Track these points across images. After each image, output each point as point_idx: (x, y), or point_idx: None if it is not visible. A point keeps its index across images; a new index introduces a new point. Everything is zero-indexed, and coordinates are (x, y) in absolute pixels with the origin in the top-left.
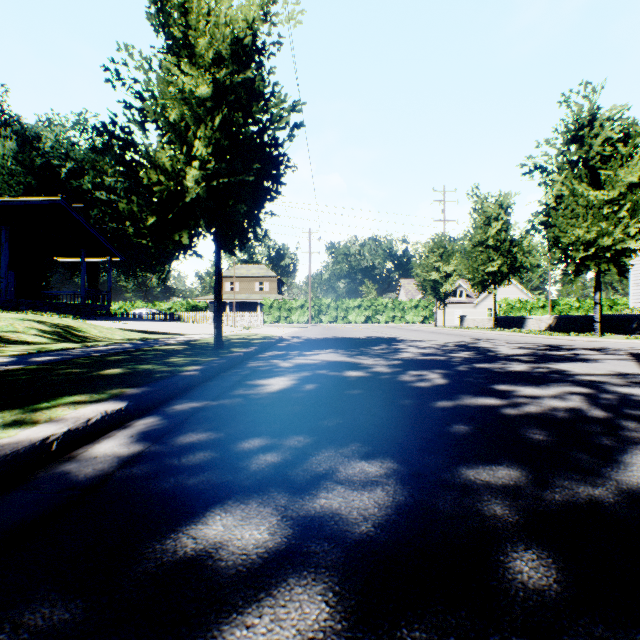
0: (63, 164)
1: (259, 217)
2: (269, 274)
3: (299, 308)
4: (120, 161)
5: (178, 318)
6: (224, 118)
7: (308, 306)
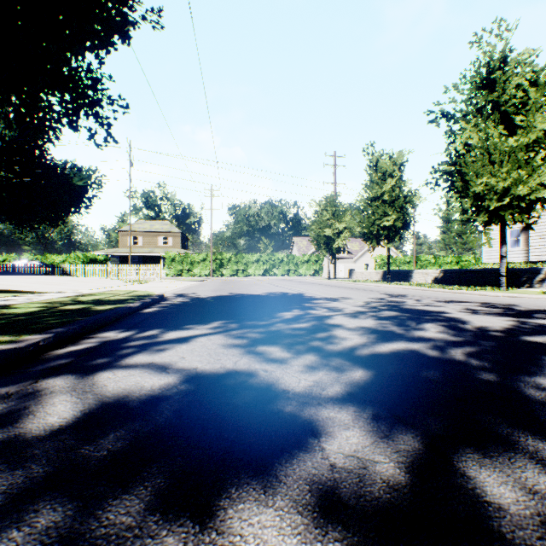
0: None
1: (99, 104)
2: (173, 229)
3: (201, 262)
4: None
5: (63, 271)
6: None
7: (210, 260)
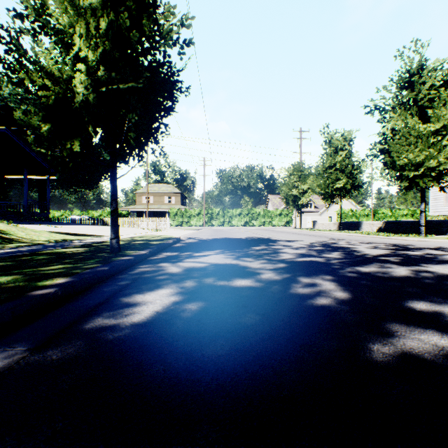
0: (18, 107)
1: (156, 135)
2: (175, 191)
3: (196, 215)
4: (5, 64)
5: (104, 222)
6: (111, 23)
7: (203, 214)
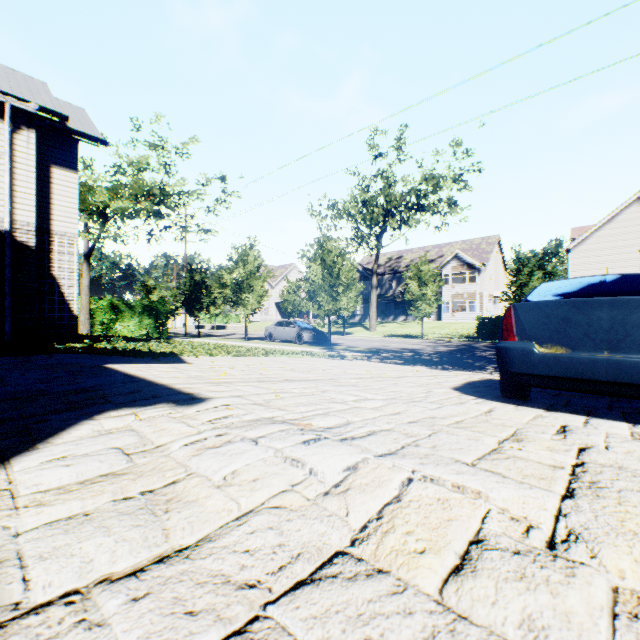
0: None
1: None
2: None
3: None
4: None
5: None
6: None
7: None
